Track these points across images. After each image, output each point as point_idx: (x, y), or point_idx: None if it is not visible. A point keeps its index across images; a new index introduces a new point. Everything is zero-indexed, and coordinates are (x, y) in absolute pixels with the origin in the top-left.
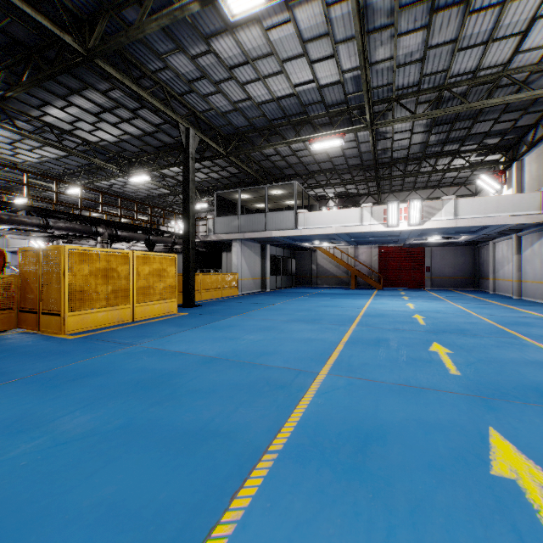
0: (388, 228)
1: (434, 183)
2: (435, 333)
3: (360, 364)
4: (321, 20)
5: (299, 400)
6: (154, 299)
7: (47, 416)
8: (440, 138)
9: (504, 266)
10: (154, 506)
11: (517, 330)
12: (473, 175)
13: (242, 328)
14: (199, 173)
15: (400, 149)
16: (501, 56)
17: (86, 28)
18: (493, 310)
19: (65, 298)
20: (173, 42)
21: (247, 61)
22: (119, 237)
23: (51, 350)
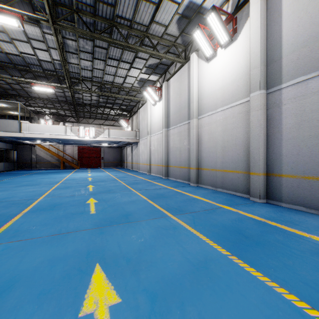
0: (80, 138)
1: (105, 118)
2: (93, 182)
3: (58, 194)
4: (40, 35)
5: (31, 204)
6: None
7: None
8: (104, 101)
9: (129, 157)
10: None
11: (120, 179)
12: (120, 118)
13: None
14: None
15: (87, 100)
16: (120, 81)
17: None
18: (119, 174)
19: None
20: None
21: None
22: None
23: None
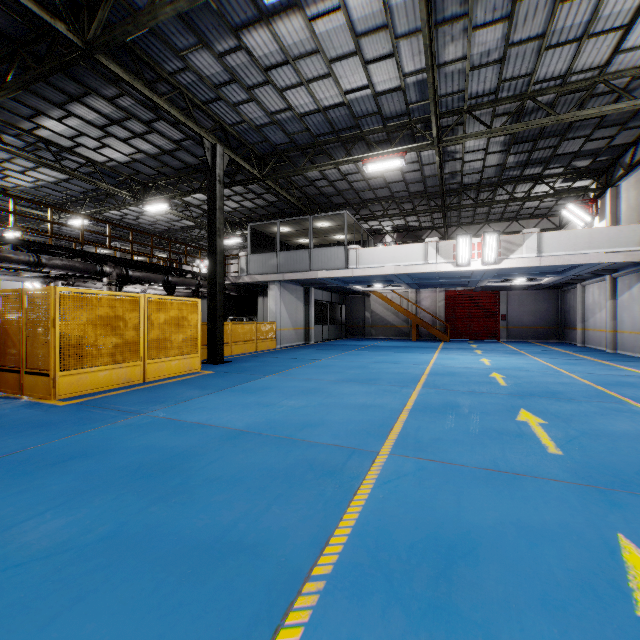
0: (457, 268)
1: (511, 215)
2: (521, 396)
3: (431, 439)
4: (378, 9)
5: (354, 492)
6: (172, 355)
7: (6, 520)
8: (520, 160)
9: (595, 314)
10: None
11: (621, 392)
12: (558, 205)
13: (280, 391)
14: (230, 201)
15: (472, 173)
16: (597, 57)
17: (85, 15)
18: (586, 367)
19: (56, 353)
20: (195, 36)
21: (286, 61)
22: (130, 278)
23: (32, 422)
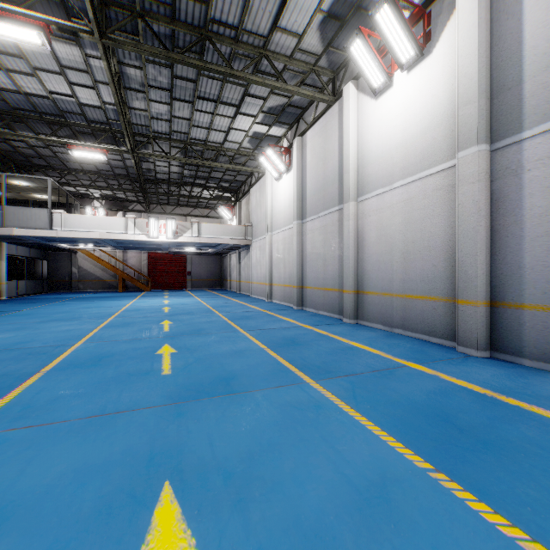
0: (150, 239)
1: (194, 204)
2: (171, 315)
3: (109, 336)
4: (80, 60)
5: (60, 355)
6: None
7: None
8: (192, 174)
9: (234, 272)
10: None
11: (218, 309)
12: (219, 203)
13: None
14: None
15: (163, 173)
16: (218, 139)
17: None
18: (218, 301)
19: None
20: None
21: None
22: None
23: None
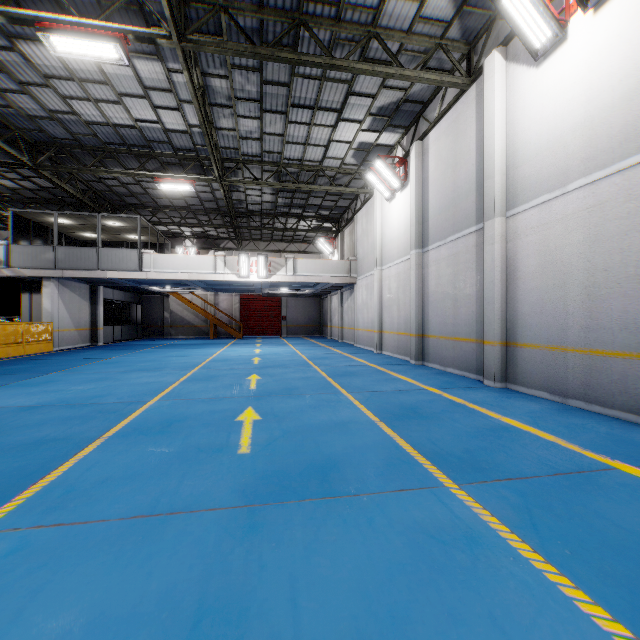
0: (240, 279)
1: (289, 238)
2: (260, 368)
3: (187, 392)
4: (163, 77)
5: (129, 415)
6: None
7: None
8: (287, 202)
9: (336, 316)
10: (14, 468)
11: (316, 362)
12: (318, 236)
13: (67, 382)
14: None
15: (254, 204)
16: (316, 156)
17: None
18: (316, 351)
19: None
20: None
21: (72, 78)
22: None
23: None
